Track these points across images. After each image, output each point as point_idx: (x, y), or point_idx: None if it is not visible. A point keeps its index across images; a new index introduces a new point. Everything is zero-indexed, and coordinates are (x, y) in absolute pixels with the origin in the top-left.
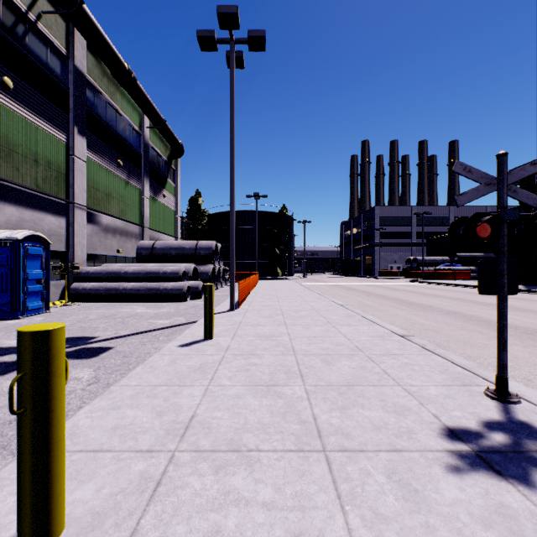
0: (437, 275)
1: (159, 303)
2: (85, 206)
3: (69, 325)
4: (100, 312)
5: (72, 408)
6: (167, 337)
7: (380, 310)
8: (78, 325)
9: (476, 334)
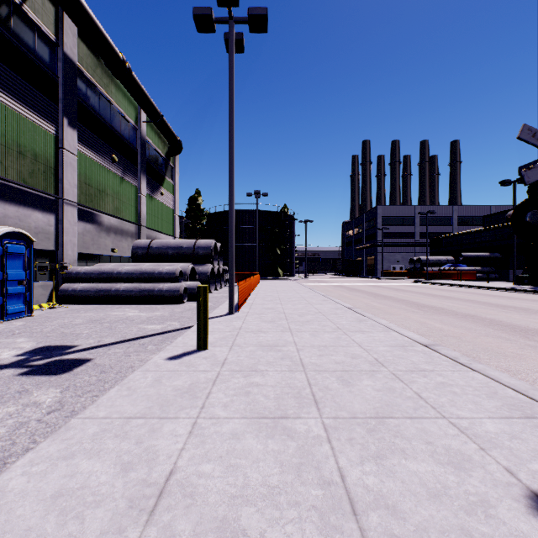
0: (442, 276)
1: (153, 305)
2: (76, 203)
3: (49, 331)
4: (88, 316)
5: (16, 451)
6: (156, 346)
7: (390, 312)
8: (59, 331)
9: (504, 341)
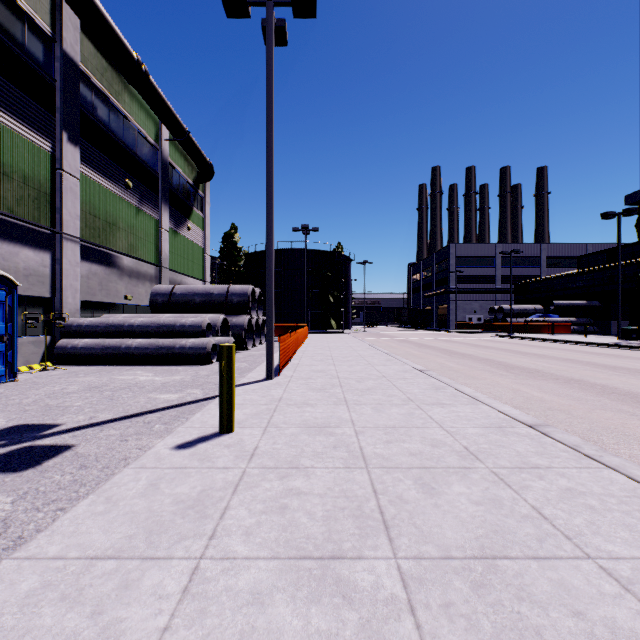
0: (529, 328)
1: (173, 366)
2: (78, 238)
3: (30, 402)
4: (87, 381)
5: None
6: (166, 426)
7: (473, 376)
8: (44, 402)
9: (629, 417)
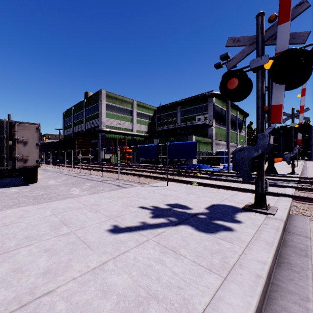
0: None
1: None
2: None
3: None
4: None
5: None
6: None
7: None
8: None
9: None
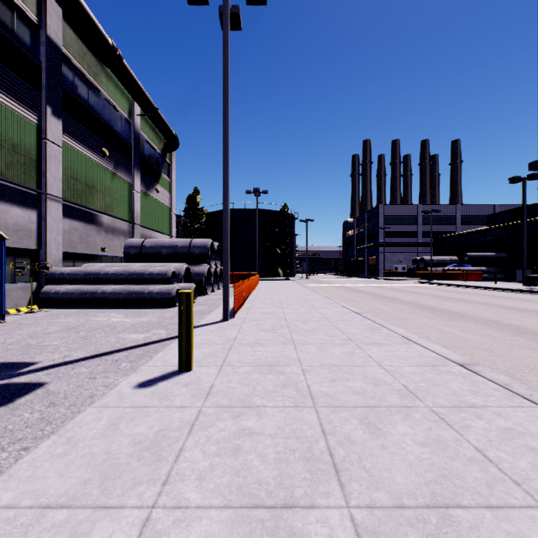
0: (446, 276)
1: (142, 309)
2: (61, 198)
3: (13, 341)
4: (66, 322)
5: None
6: (131, 364)
7: (402, 318)
8: (25, 341)
9: None
